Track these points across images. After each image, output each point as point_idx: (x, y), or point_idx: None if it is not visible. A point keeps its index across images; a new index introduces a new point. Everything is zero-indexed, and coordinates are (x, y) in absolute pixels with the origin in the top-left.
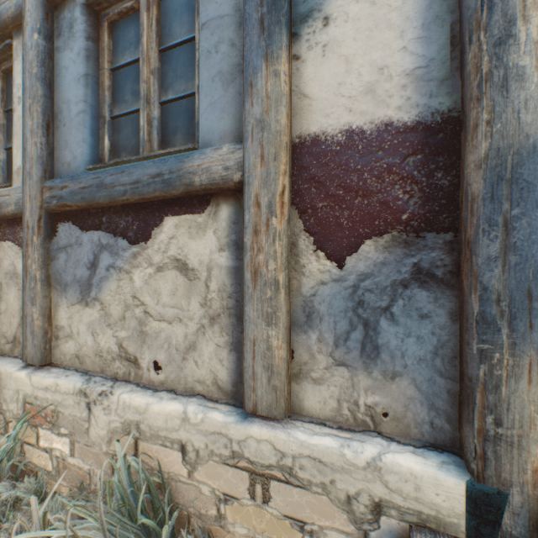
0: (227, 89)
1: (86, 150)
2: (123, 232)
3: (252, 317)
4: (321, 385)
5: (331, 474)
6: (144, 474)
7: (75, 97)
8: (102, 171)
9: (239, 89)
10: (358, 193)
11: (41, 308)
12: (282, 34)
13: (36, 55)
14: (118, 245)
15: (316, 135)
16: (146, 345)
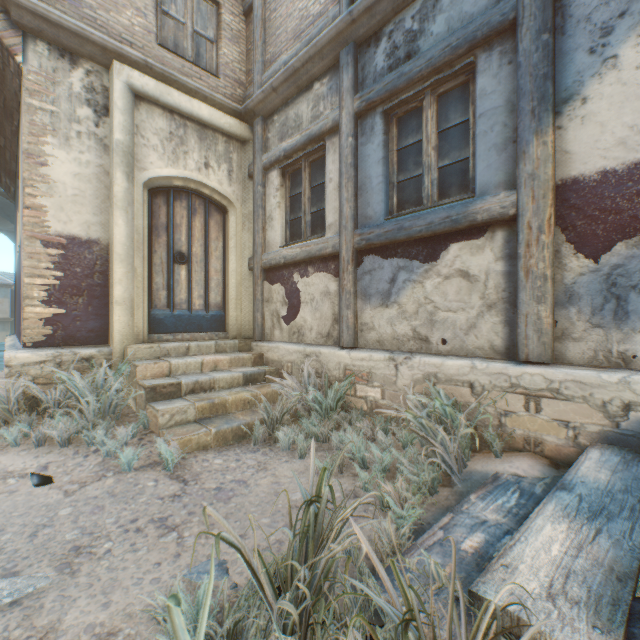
0: (500, 155)
1: (382, 207)
2: (414, 257)
3: (524, 300)
4: (579, 342)
5: (589, 390)
6: (447, 397)
7: (375, 173)
8: (402, 219)
9: (510, 154)
10: (611, 212)
11: (353, 311)
12: (548, 117)
13: (350, 151)
14: (412, 266)
15: (575, 178)
16: (435, 329)
